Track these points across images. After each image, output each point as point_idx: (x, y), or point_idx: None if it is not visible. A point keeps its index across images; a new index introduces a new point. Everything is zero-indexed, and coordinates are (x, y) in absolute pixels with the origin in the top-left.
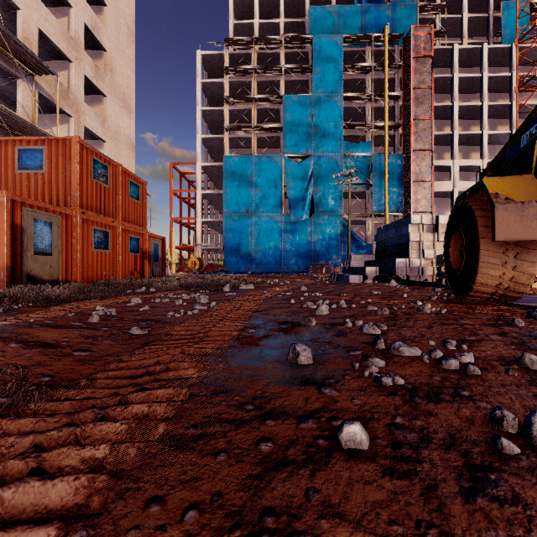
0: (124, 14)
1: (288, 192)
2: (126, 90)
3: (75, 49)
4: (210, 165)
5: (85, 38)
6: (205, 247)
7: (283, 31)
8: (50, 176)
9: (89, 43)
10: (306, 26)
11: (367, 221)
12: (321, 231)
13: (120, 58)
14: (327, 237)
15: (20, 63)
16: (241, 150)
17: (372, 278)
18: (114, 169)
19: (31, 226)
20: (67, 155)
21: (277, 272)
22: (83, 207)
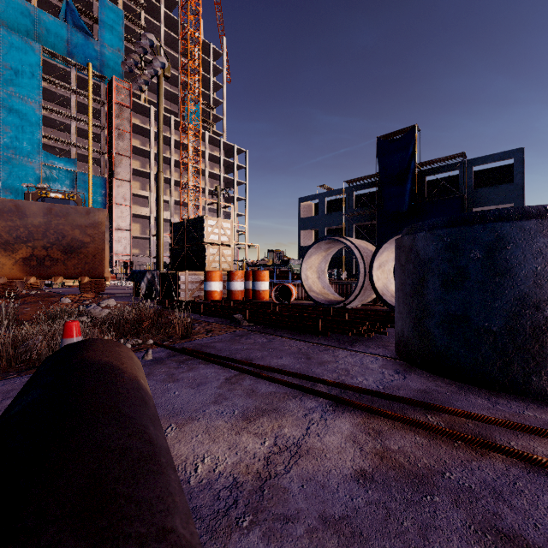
0: None
1: None
2: None
3: None
4: None
5: None
6: None
7: None
8: None
9: None
10: None
11: None
12: None
13: None
14: None
15: None
16: None
17: None
18: None
19: None
20: None
21: None
22: None
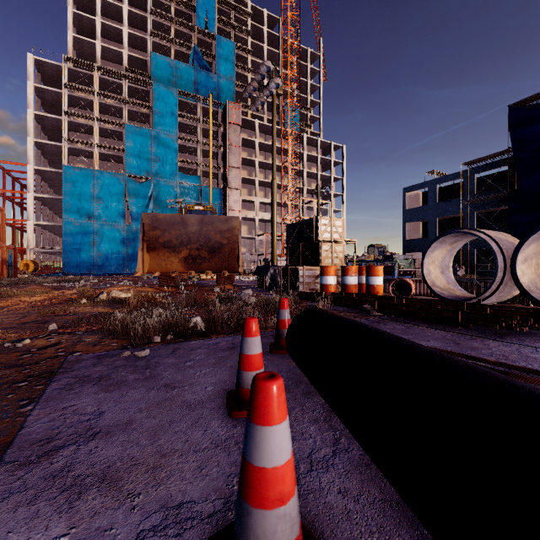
0: None
1: (130, 206)
2: None
3: None
4: (45, 170)
5: None
6: (39, 249)
7: (126, 62)
8: None
9: None
10: (149, 65)
11: None
12: None
13: None
14: None
15: None
16: (81, 159)
17: None
18: None
19: None
20: None
21: (119, 273)
22: None
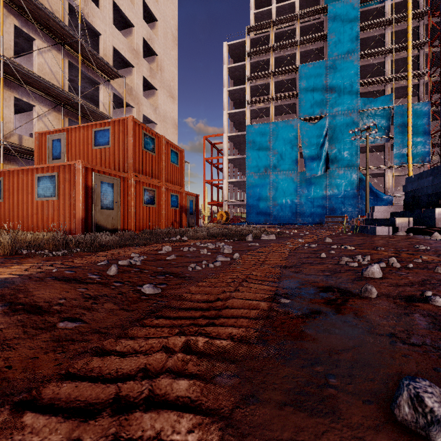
0: (170, 25)
1: (303, 151)
2: (171, 83)
3: (137, 57)
4: (234, 135)
5: (143, 48)
6: (230, 202)
7: (298, 9)
8: (114, 149)
9: (146, 52)
10: None
11: (387, 173)
12: (336, 185)
13: (167, 59)
14: (343, 191)
15: (101, 73)
16: (260, 119)
17: (404, 230)
18: (159, 140)
19: (99, 187)
20: (125, 131)
21: (293, 223)
22: (136, 171)
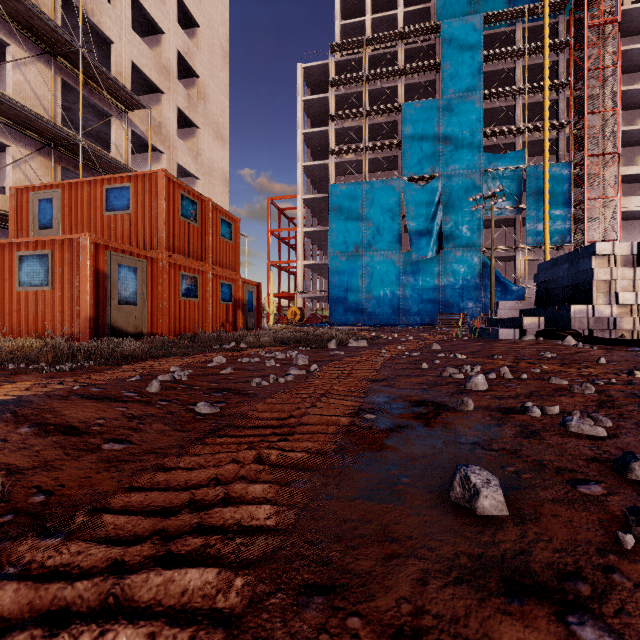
0: (218, 34)
1: (408, 224)
2: (220, 119)
3: (168, 79)
4: (312, 198)
5: (178, 66)
6: (306, 294)
7: (401, 24)
8: (137, 216)
9: (182, 71)
10: (432, 12)
11: (518, 256)
12: (453, 271)
13: (214, 83)
14: (461, 280)
15: (114, 100)
16: (349, 177)
17: (534, 333)
18: (204, 204)
19: (115, 272)
20: (153, 191)
21: (394, 324)
22: (170, 250)
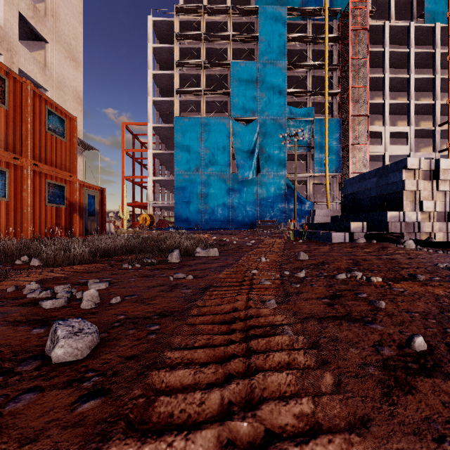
0: None
1: (235, 152)
2: (72, 41)
3: None
4: (161, 126)
5: None
6: (156, 204)
7: (230, 4)
8: None
9: None
10: (251, 1)
11: (308, 180)
12: (267, 189)
13: (65, 6)
14: (272, 196)
15: None
16: (190, 114)
17: (359, 235)
18: (18, 85)
19: None
20: None
21: (225, 228)
22: None
